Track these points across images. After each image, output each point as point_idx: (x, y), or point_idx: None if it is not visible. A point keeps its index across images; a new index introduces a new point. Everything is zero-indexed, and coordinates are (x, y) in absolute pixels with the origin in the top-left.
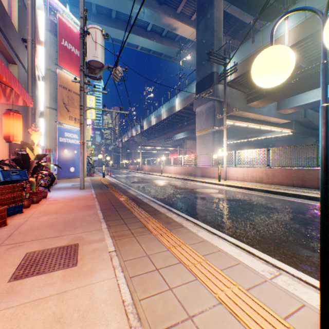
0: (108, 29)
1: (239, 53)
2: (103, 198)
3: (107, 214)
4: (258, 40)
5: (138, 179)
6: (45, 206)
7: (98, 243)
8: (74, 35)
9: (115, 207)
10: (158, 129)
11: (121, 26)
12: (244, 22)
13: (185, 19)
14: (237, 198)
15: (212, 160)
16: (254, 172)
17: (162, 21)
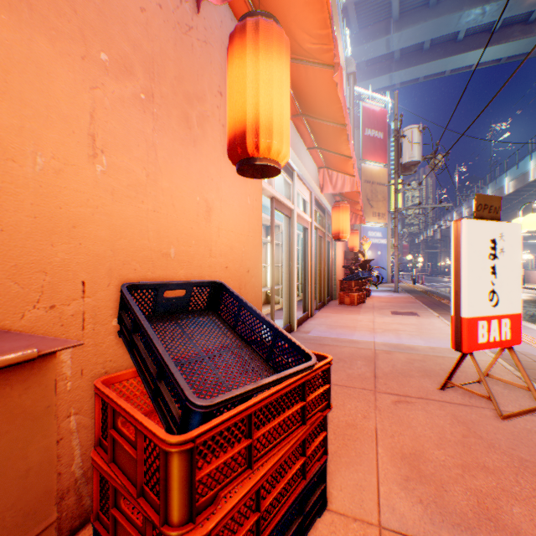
0: (417, 69)
1: None
2: (422, 299)
3: (430, 306)
4: None
5: None
6: (376, 299)
7: (428, 313)
8: (376, 117)
9: (436, 304)
10: (521, 198)
11: (437, 54)
12: None
13: None
14: None
15: None
16: None
17: (525, 2)
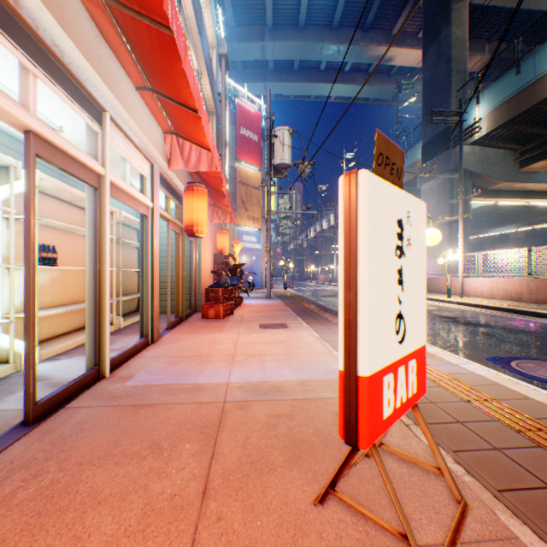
0: (289, 86)
1: (493, 92)
2: (292, 306)
3: (299, 314)
4: (527, 70)
5: (329, 293)
6: (247, 308)
7: (298, 324)
8: (252, 118)
9: (305, 311)
10: None
11: (305, 77)
12: (529, 10)
13: (406, 40)
14: (454, 315)
15: (443, 266)
16: (508, 284)
17: (366, 54)
